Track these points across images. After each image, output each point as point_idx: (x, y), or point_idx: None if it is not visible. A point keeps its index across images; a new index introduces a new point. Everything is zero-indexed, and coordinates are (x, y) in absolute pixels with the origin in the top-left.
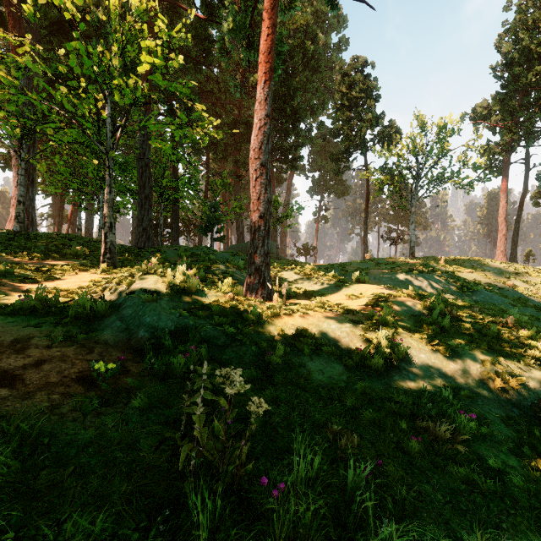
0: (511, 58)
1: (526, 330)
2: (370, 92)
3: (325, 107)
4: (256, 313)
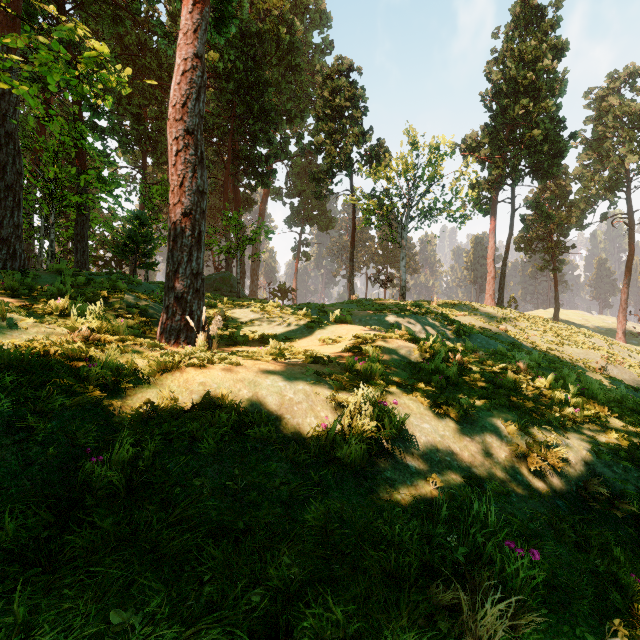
0: (500, 88)
1: (542, 377)
2: (357, 102)
3: (305, 116)
4: (114, 363)
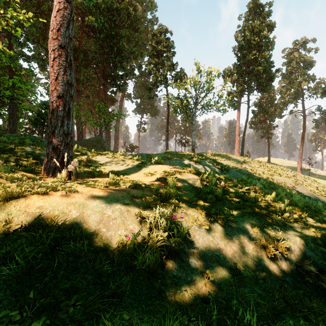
0: (242, 45)
1: (269, 194)
2: (169, 48)
3: (143, 55)
4: None
